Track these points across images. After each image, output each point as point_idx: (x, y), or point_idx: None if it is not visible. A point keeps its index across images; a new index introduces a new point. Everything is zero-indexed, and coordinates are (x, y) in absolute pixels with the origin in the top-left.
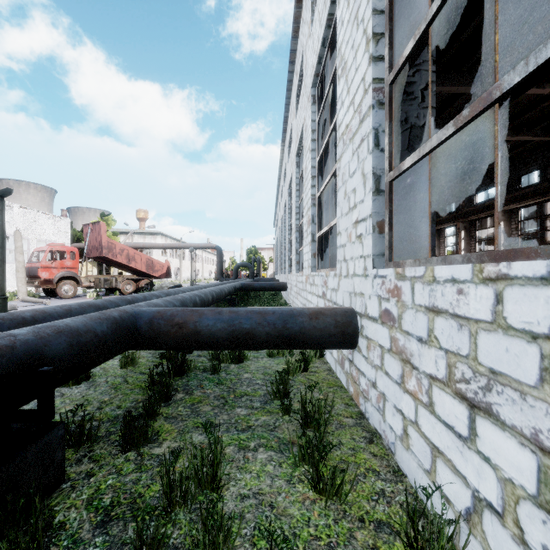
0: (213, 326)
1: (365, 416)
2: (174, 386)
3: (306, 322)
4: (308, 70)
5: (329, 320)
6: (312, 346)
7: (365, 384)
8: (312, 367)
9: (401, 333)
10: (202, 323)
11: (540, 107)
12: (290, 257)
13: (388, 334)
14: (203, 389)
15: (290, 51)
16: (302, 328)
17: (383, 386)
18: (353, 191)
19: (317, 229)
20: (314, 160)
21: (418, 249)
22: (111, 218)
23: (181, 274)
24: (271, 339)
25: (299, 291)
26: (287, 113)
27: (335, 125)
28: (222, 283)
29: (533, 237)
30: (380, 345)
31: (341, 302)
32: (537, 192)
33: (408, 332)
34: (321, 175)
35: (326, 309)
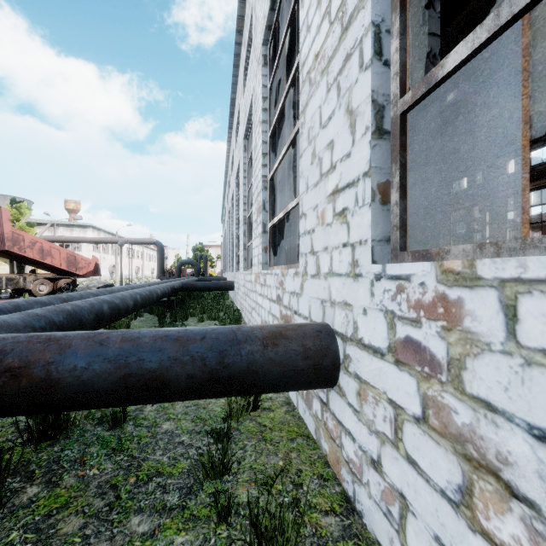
0: (85, 369)
1: (354, 505)
2: (30, 465)
3: (257, 353)
4: (257, 28)
5: (295, 348)
6: (267, 390)
7: (354, 453)
8: (264, 400)
9: (462, 398)
10: (62, 365)
11: (474, 116)
12: (238, 253)
13: (417, 389)
14: (82, 468)
15: (237, 17)
16: (252, 363)
17: (401, 480)
18: (329, 146)
19: (269, 218)
20: (266, 134)
21: (418, 237)
22: (24, 206)
23: (117, 272)
24: (198, 386)
25: (247, 292)
26: (234, 95)
27: (294, 78)
28: (158, 282)
29: (455, 239)
30: (392, 400)
31: (306, 313)
32: (467, 196)
33: (491, 404)
34: (274, 153)
35: (288, 328)
